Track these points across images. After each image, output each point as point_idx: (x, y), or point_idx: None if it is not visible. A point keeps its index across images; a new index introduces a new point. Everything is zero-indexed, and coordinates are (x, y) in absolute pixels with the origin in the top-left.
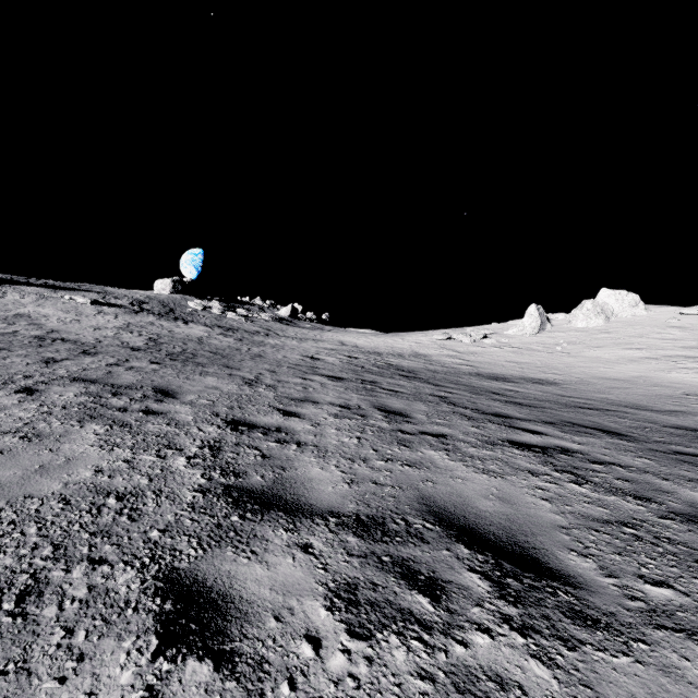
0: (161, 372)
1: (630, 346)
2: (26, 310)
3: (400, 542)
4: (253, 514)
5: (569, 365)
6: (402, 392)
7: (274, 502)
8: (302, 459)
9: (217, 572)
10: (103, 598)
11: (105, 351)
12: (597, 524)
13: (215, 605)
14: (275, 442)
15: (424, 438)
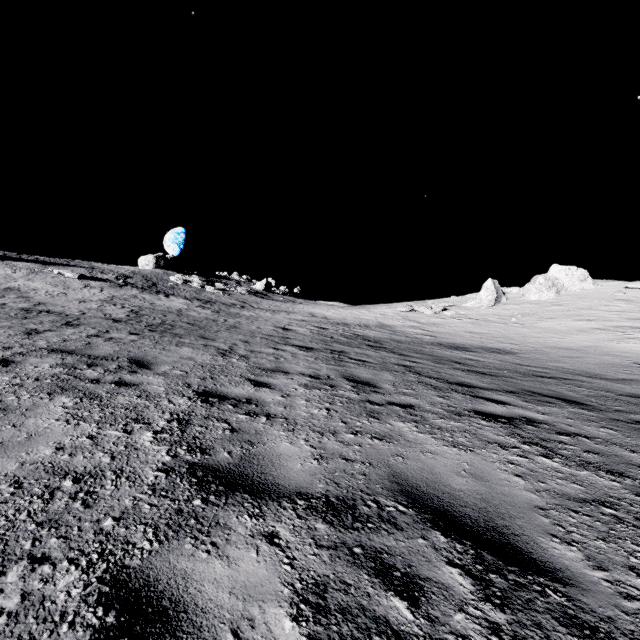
0: (139, 343)
1: (580, 317)
2: (17, 284)
3: (372, 529)
4: (217, 496)
5: (524, 336)
6: (370, 361)
7: (240, 482)
8: (271, 433)
9: (172, 570)
10: (36, 609)
11: (87, 323)
12: (574, 503)
13: (165, 617)
14: (245, 414)
15: (392, 409)
